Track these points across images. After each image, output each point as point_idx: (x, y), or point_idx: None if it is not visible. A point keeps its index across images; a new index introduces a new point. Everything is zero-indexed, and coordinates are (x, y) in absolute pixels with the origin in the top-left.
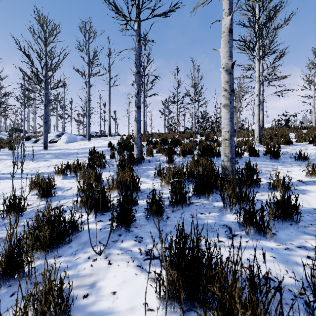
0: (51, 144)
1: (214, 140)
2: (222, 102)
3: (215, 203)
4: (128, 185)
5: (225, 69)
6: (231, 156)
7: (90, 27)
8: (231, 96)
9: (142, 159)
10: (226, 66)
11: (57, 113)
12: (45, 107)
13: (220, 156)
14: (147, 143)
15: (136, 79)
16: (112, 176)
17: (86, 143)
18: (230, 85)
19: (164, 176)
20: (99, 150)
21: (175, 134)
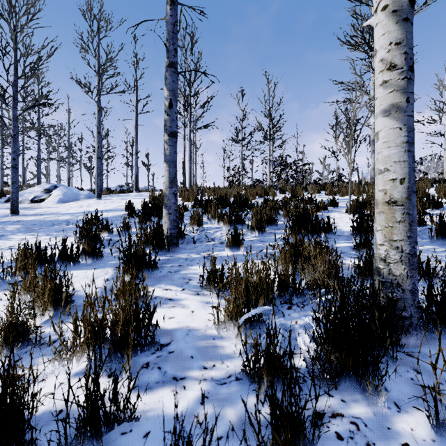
0: (32, 205)
1: (306, 199)
2: (380, 103)
3: (398, 419)
4: (118, 336)
5: (393, 8)
6: (411, 250)
7: (99, 10)
8: (409, 83)
9: (180, 237)
10: (395, 0)
11: (58, 156)
12: (14, 140)
13: (331, 232)
14: (193, 205)
15: (166, 79)
16: (107, 281)
17: (91, 203)
18: (406, 51)
19: (223, 285)
20: (109, 216)
21: (240, 188)
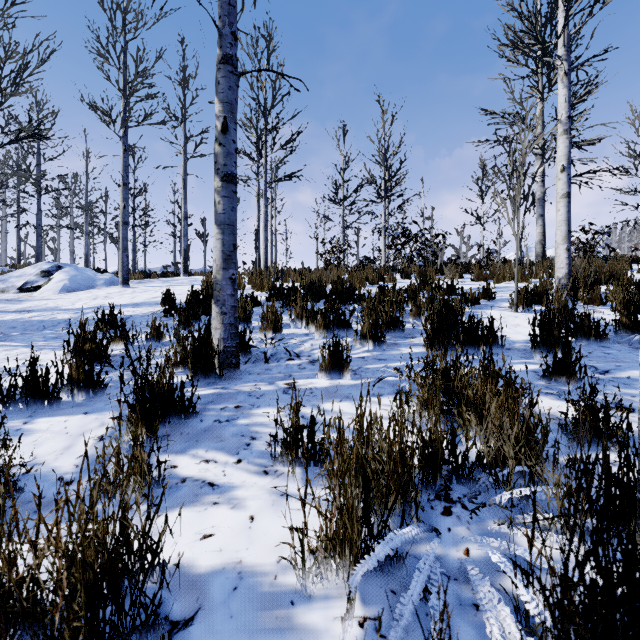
0: (19, 296)
1: (444, 288)
2: None
3: None
4: (55, 631)
5: None
6: None
7: None
8: None
9: (244, 351)
10: None
11: (71, 223)
12: None
13: (496, 344)
14: (269, 296)
15: (218, 83)
16: (99, 441)
17: (112, 293)
18: None
19: (313, 456)
20: (136, 313)
21: (341, 271)
